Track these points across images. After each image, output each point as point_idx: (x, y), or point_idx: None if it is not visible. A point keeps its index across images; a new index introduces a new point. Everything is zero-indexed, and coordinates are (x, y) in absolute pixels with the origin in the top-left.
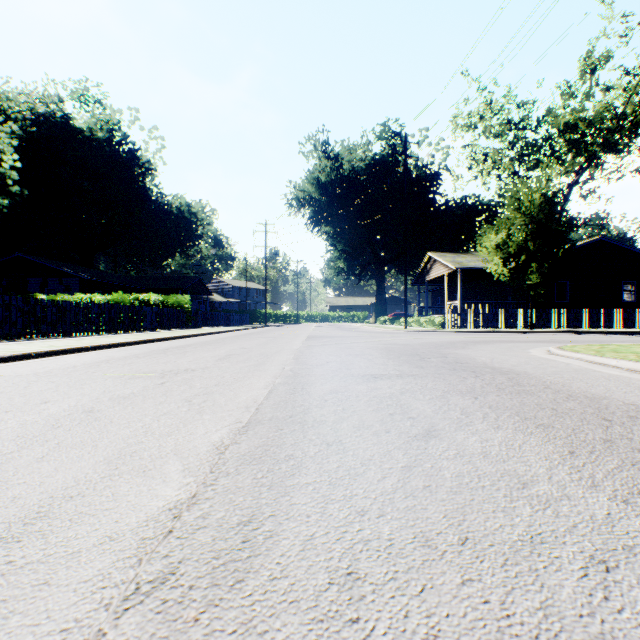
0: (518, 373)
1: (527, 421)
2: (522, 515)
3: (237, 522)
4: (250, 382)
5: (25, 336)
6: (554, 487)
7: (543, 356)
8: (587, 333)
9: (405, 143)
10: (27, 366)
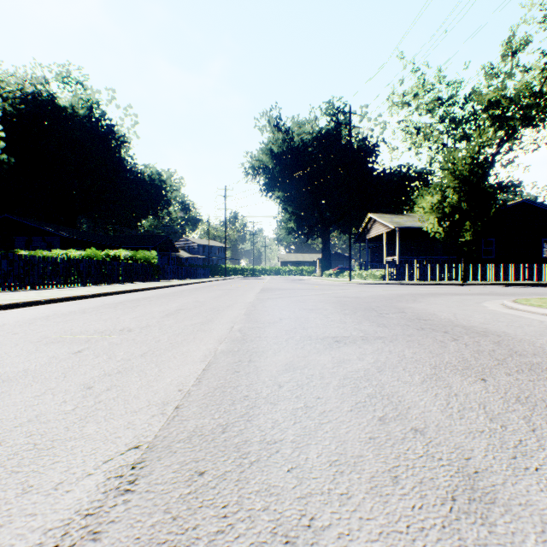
0: (498, 334)
1: None
2: None
3: None
4: (187, 349)
5: None
6: None
7: (505, 311)
8: (516, 285)
9: (349, 114)
10: None
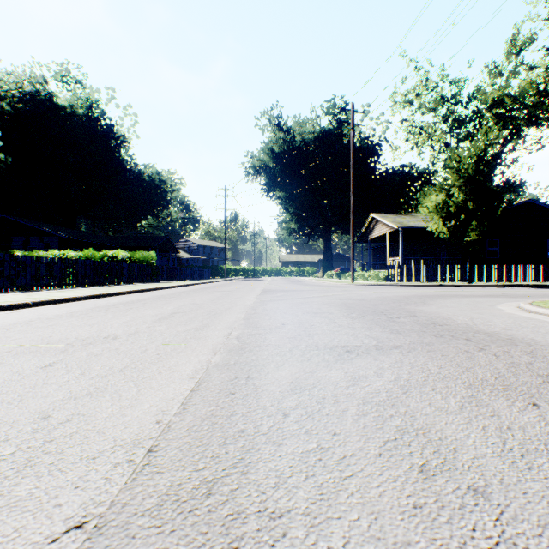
0: (527, 342)
1: None
2: None
3: None
4: (175, 362)
5: None
6: None
7: (524, 315)
8: (523, 287)
9: (352, 112)
10: None
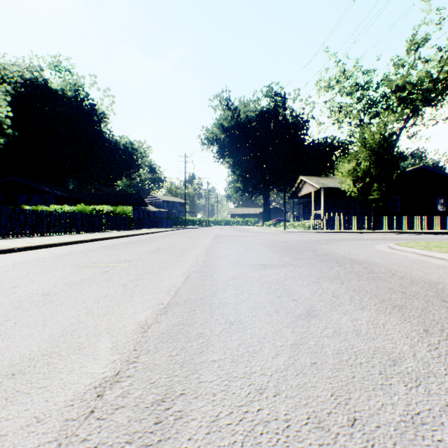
0: (370, 263)
1: (385, 303)
2: (399, 393)
3: (152, 401)
4: (172, 270)
5: (13, 235)
6: (420, 364)
7: (386, 250)
8: (413, 233)
9: (284, 99)
10: (9, 258)
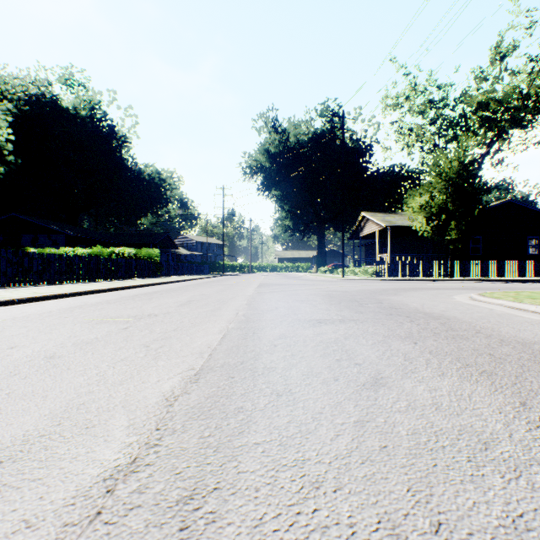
0: (448, 318)
1: (469, 368)
2: (494, 487)
3: (176, 499)
4: (206, 327)
5: (14, 284)
6: (518, 448)
7: (467, 302)
8: (499, 281)
9: (343, 119)
10: (8, 311)
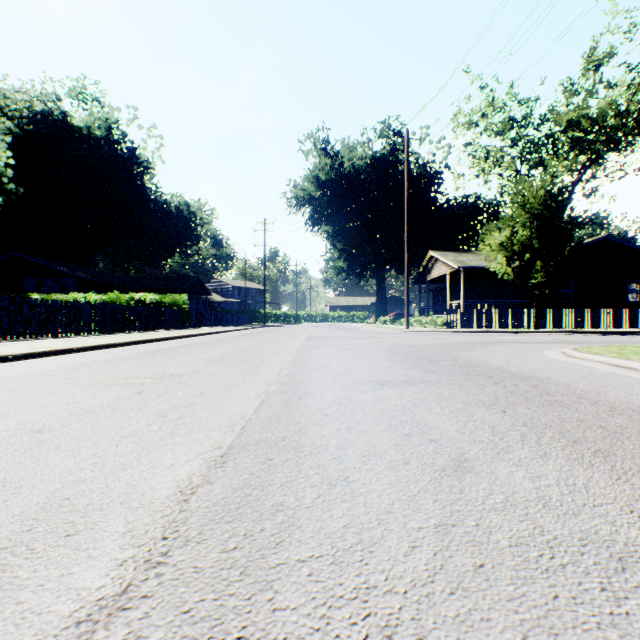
0: (541, 379)
1: (578, 445)
2: None
3: None
4: (240, 390)
5: (11, 337)
6: None
7: (561, 359)
8: (594, 333)
9: (407, 139)
10: None
